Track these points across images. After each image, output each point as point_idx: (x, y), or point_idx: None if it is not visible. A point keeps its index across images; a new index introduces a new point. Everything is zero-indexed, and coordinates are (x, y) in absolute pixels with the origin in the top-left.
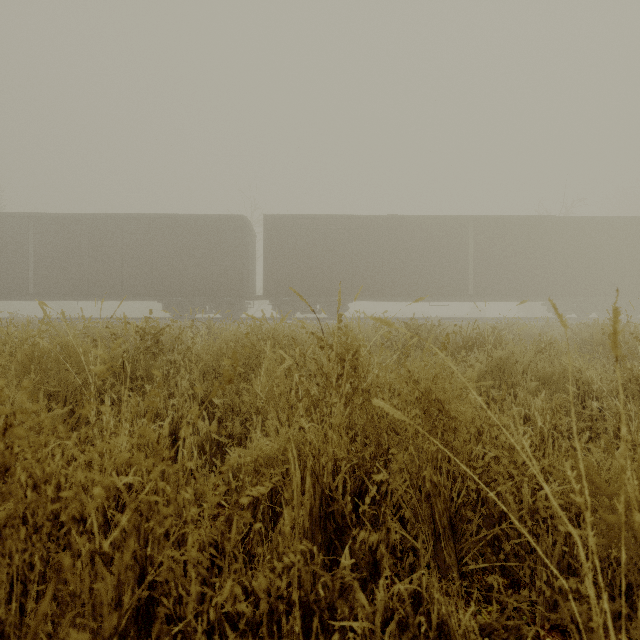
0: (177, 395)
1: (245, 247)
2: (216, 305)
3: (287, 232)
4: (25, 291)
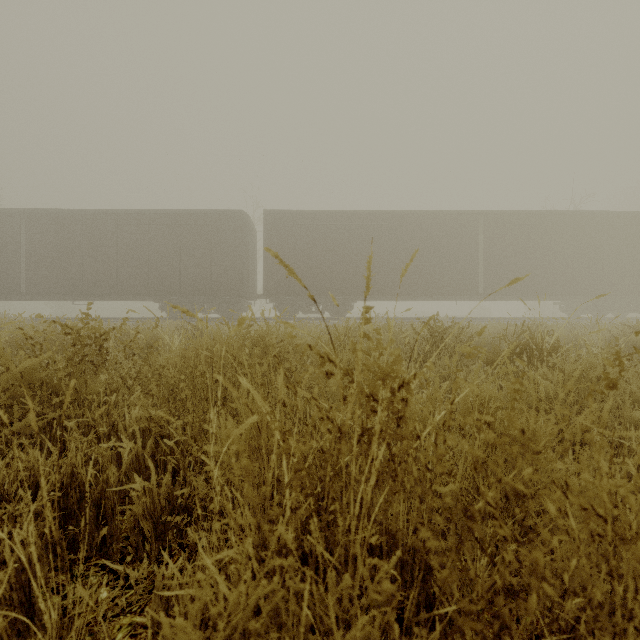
0: (121, 428)
1: (245, 244)
2: (215, 304)
3: (288, 228)
4: (17, 290)
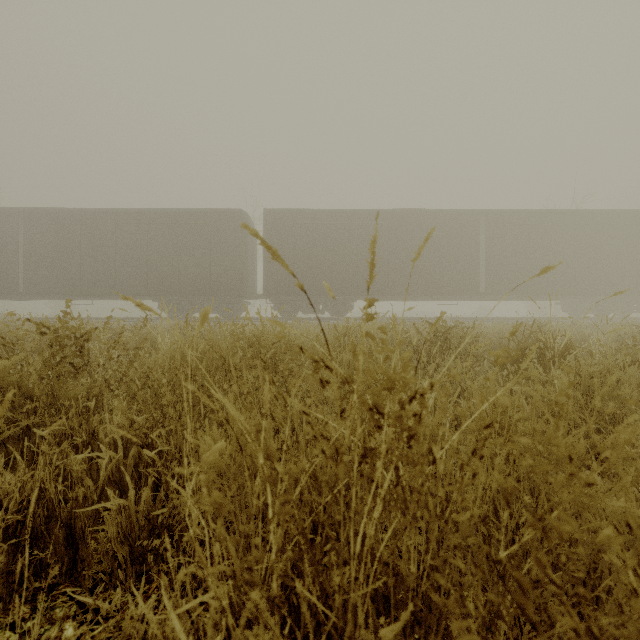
0: (101, 436)
1: (244, 243)
2: (214, 304)
3: (288, 227)
4: (15, 290)
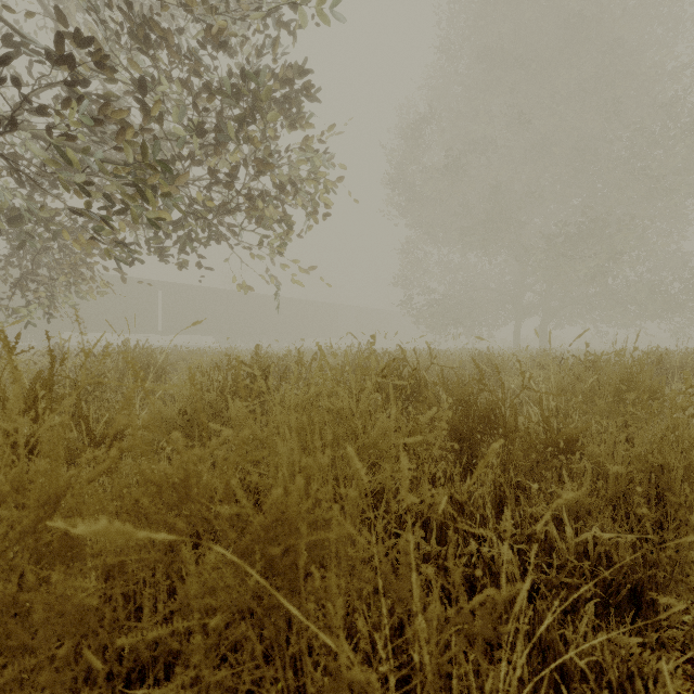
0: None
1: None
2: None
3: None
4: None
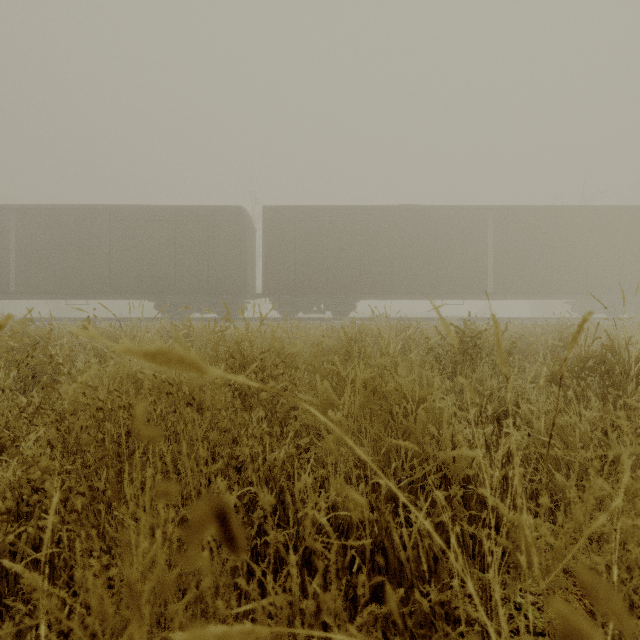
0: None
1: (243, 241)
2: (212, 304)
3: (289, 224)
4: (6, 289)
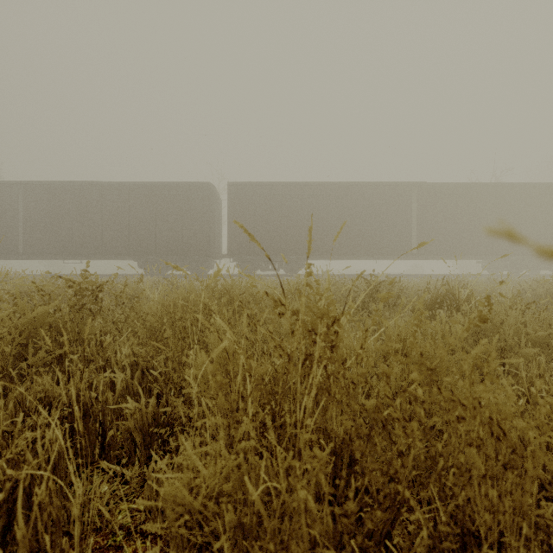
0: (114, 362)
1: (211, 211)
2: (186, 263)
3: (249, 197)
4: (16, 251)
